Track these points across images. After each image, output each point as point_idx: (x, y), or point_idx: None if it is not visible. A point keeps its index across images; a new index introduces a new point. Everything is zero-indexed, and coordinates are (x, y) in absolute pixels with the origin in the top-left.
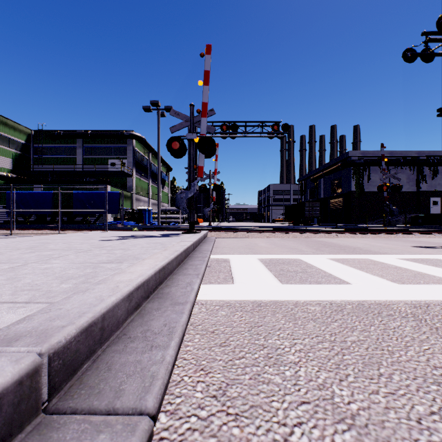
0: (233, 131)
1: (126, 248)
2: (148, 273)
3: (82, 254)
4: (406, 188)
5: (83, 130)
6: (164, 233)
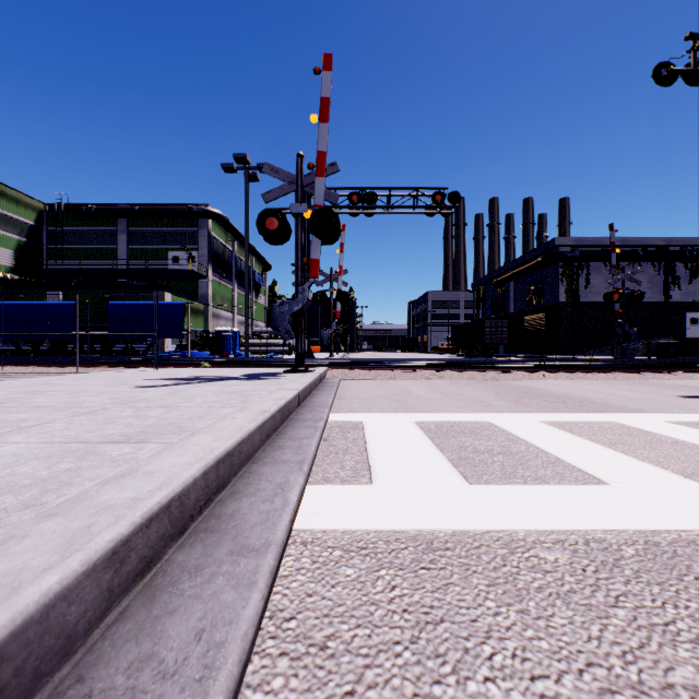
0: (370, 204)
1: (172, 405)
2: (184, 475)
3: (82, 419)
4: (647, 298)
5: (129, 205)
6: (252, 371)
